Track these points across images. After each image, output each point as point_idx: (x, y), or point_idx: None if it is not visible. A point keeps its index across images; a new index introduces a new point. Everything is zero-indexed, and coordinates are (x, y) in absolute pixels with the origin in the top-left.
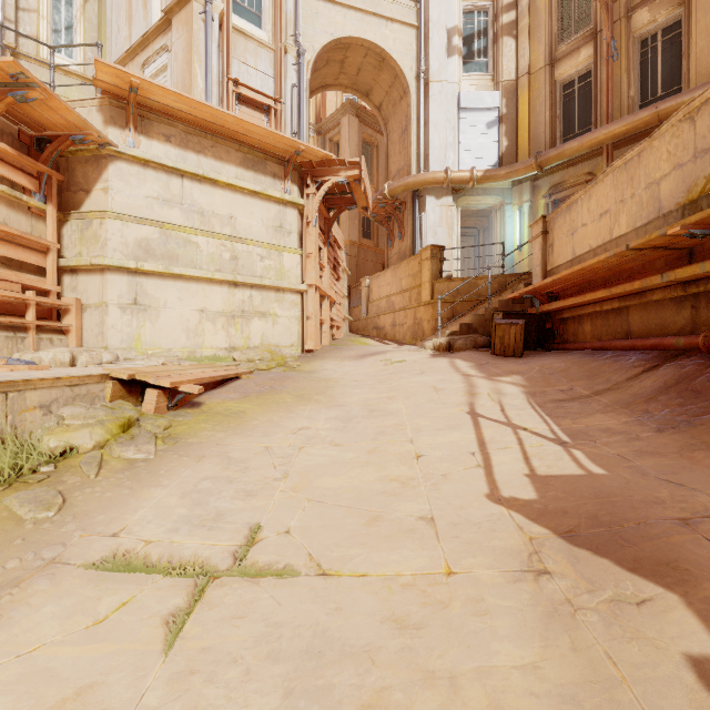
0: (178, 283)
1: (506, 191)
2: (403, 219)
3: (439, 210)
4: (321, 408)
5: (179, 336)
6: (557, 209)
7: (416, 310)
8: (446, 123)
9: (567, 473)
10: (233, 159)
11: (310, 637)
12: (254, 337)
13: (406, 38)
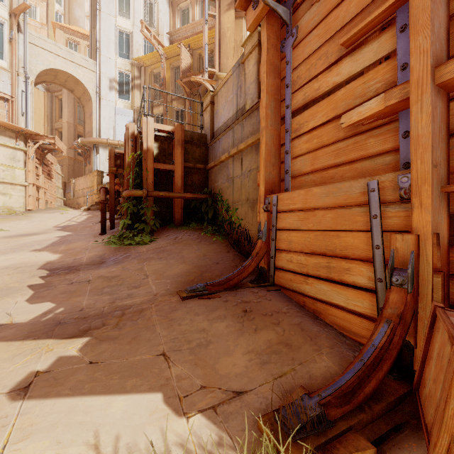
0: None
1: None
2: (90, 155)
3: (106, 154)
4: (25, 221)
5: None
6: None
7: (93, 196)
8: (109, 118)
9: (71, 224)
10: None
11: (11, 232)
12: None
13: (90, 76)
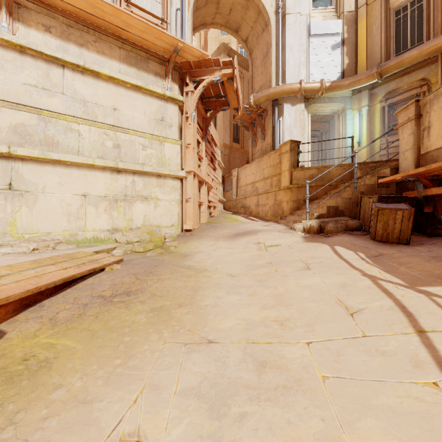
0: (57, 168)
1: (347, 99)
2: (264, 123)
3: (294, 114)
4: (178, 350)
5: (59, 220)
6: (438, 89)
7: (276, 193)
8: (299, 46)
9: None
10: (116, 55)
11: None
12: (136, 219)
13: None
